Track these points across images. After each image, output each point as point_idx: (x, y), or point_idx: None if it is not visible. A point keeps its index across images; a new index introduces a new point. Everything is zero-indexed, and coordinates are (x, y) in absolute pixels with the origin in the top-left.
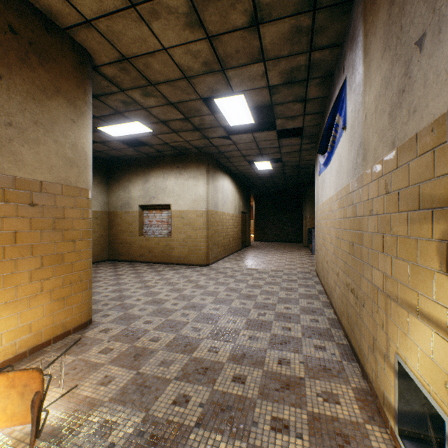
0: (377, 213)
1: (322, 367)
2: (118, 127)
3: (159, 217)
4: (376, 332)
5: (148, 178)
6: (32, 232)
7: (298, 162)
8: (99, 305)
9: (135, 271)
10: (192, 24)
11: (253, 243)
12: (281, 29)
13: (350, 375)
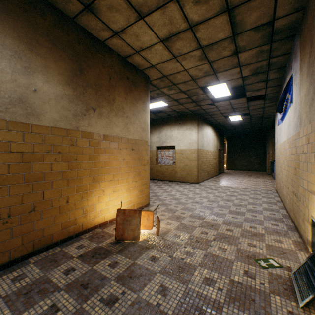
0: (304, 152)
1: (275, 231)
2: (150, 105)
3: (167, 153)
4: (304, 210)
5: (161, 131)
6: (132, 161)
7: (262, 114)
8: None
9: (156, 184)
10: (201, 59)
11: (226, 171)
12: (251, 53)
13: (291, 236)
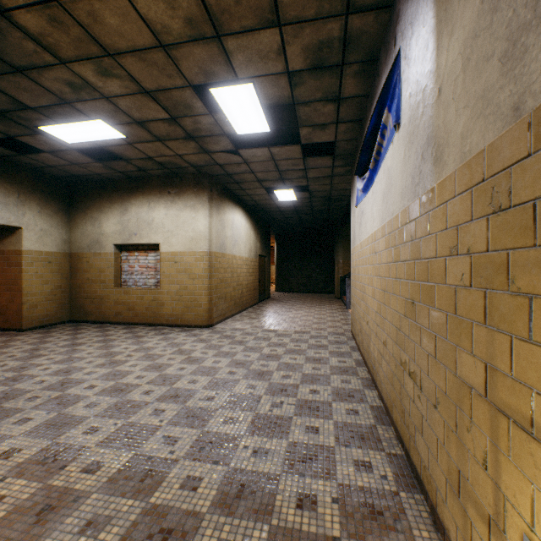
0: (470, 250)
1: (368, 508)
2: (71, 127)
3: (143, 261)
4: (468, 465)
5: (128, 207)
6: None
7: (329, 192)
8: (20, 400)
9: (104, 337)
10: None
11: (274, 295)
12: None
13: (414, 524)
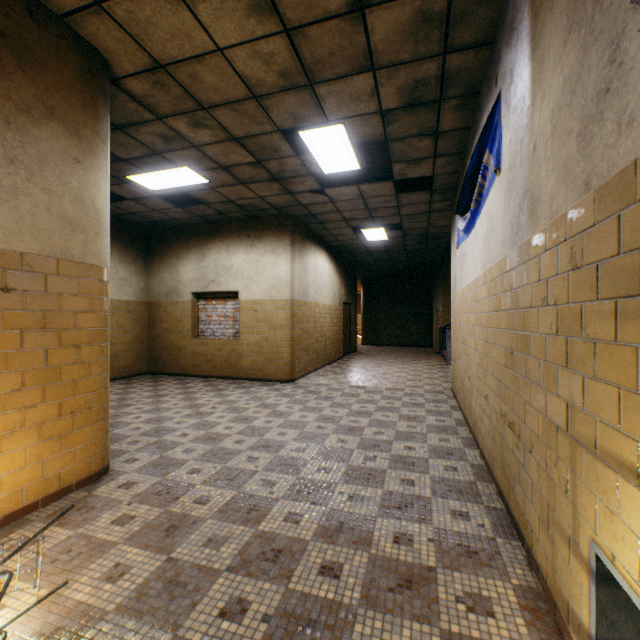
0: (556, 302)
1: (464, 548)
2: (158, 175)
3: (221, 310)
4: (555, 498)
5: (206, 253)
6: (6, 333)
7: (426, 230)
8: (123, 443)
9: (185, 389)
10: (259, 8)
11: (360, 348)
12: (400, 16)
13: (509, 563)
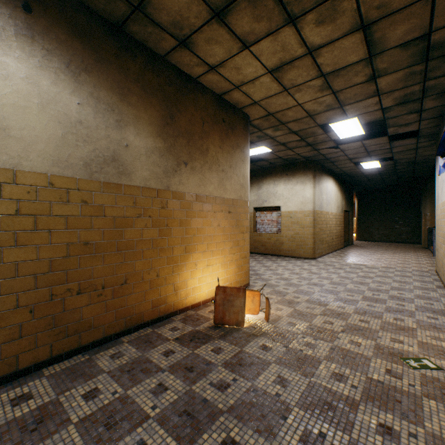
0: None
1: (432, 326)
2: None
3: (269, 217)
4: None
5: (261, 186)
6: (229, 227)
7: (413, 158)
8: None
9: (254, 259)
10: (322, 89)
11: (355, 243)
12: (395, 76)
13: None
